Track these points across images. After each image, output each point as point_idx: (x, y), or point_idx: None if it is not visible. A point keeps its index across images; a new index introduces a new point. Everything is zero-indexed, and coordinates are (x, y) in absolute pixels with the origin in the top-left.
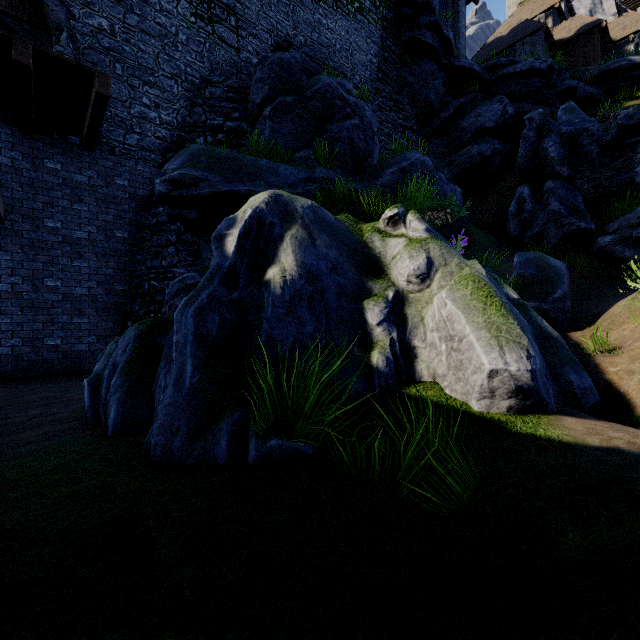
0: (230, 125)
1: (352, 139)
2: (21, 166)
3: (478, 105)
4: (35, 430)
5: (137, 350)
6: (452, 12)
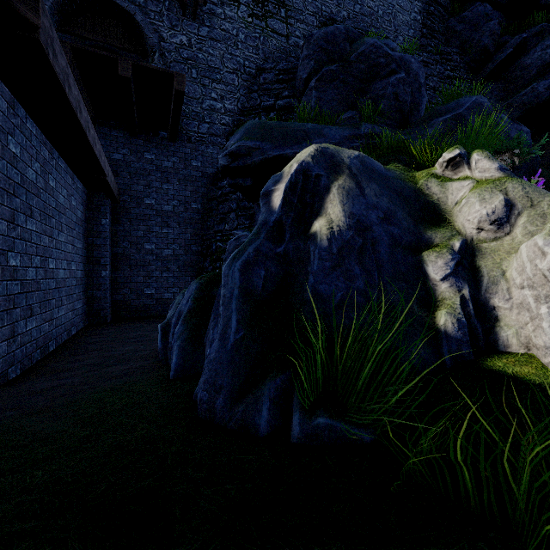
0: (280, 103)
1: (397, 94)
2: (129, 159)
3: (546, 36)
4: (124, 364)
5: (197, 301)
6: None
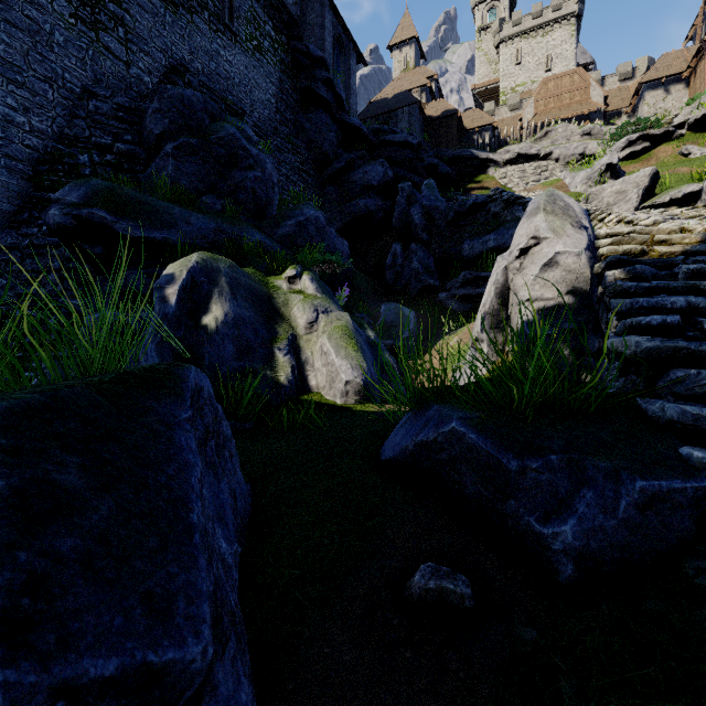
0: (121, 147)
1: (255, 189)
2: None
3: (365, 163)
4: None
5: None
6: (345, 68)
